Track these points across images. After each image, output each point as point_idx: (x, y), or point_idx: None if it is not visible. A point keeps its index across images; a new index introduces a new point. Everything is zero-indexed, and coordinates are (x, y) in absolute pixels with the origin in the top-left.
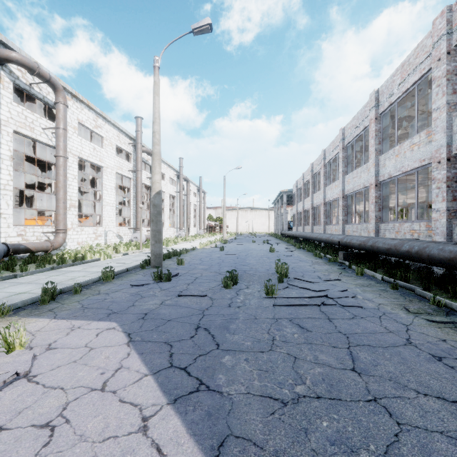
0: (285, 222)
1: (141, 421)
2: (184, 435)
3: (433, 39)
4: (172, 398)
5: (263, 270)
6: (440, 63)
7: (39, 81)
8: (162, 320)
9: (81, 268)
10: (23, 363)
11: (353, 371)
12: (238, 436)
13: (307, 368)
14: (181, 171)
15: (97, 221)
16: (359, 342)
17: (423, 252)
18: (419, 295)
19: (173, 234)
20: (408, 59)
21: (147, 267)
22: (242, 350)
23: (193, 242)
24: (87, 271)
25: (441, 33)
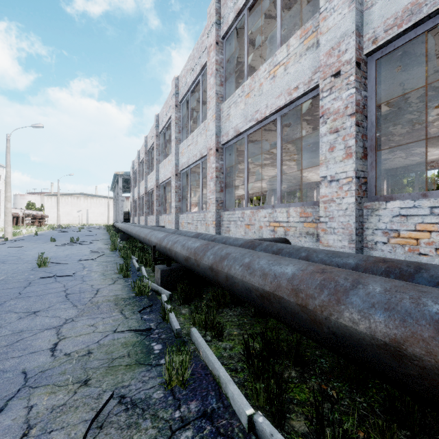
0: (120, 211)
1: None
2: None
3: None
4: None
5: None
6: None
7: None
8: None
9: None
10: None
11: None
12: None
13: None
14: None
15: None
16: None
17: None
18: None
19: None
20: None
21: None
22: None
23: None
24: None
25: None
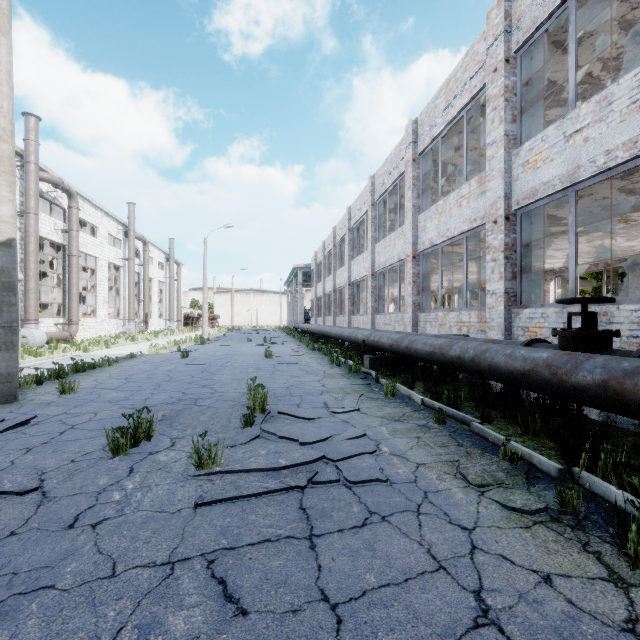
0: (300, 311)
1: None
2: None
3: (488, 40)
4: None
5: (234, 395)
6: (497, 75)
7: None
8: None
9: None
10: None
11: None
12: None
13: None
14: (132, 225)
15: None
16: None
17: (481, 359)
18: (477, 435)
19: (117, 330)
20: (454, 73)
21: None
22: None
23: (146, 343)
24: None
25: (498, 30)
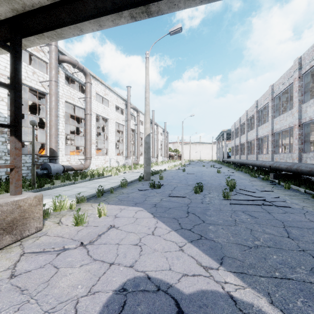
0: (225, 152)
1: (178, 247)
2: (202, 254)
3: None
4: (189, 240)
5: (216, 184)
6: None
7: (77, 70)
8: (166, 208)
9: (105, 180)
10: (110, 221)
11: (288, 238)
12: (229, 257)
13: (259, 234)
14: (153, 119)
15: (105, 152)
16: (291, 225)
17: None
18: None
19: None
20: None
21: (141, 180)
22: (218, 224)
23: (162, 166)
24: (109, 182)
25: None
